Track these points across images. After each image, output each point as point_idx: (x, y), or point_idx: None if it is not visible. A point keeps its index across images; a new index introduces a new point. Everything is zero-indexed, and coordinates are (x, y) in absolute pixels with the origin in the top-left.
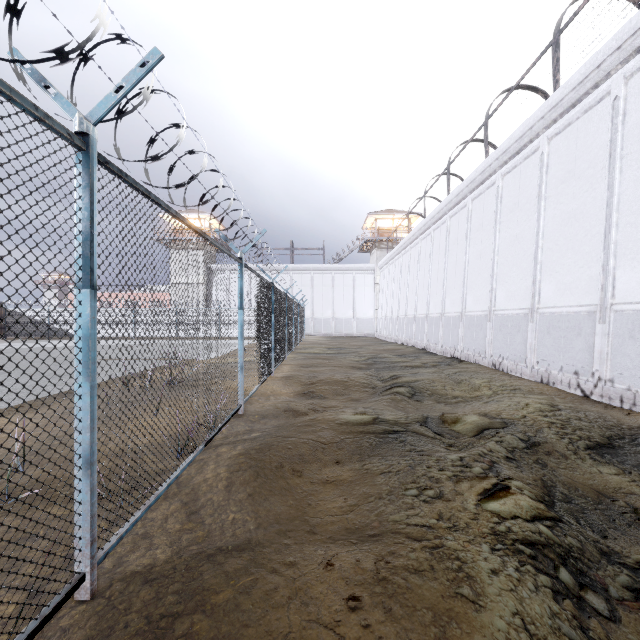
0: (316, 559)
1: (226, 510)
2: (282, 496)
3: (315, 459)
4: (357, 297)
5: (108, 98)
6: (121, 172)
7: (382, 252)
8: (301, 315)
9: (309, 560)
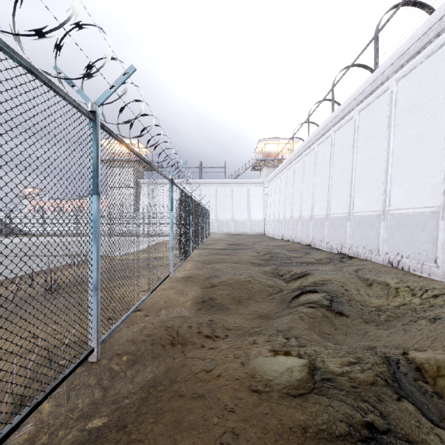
0: None
1: None
2: None
3: None
4: (250, 204)
5: None
6: None
7: (270, 169)
8: (207, 217)
9: None
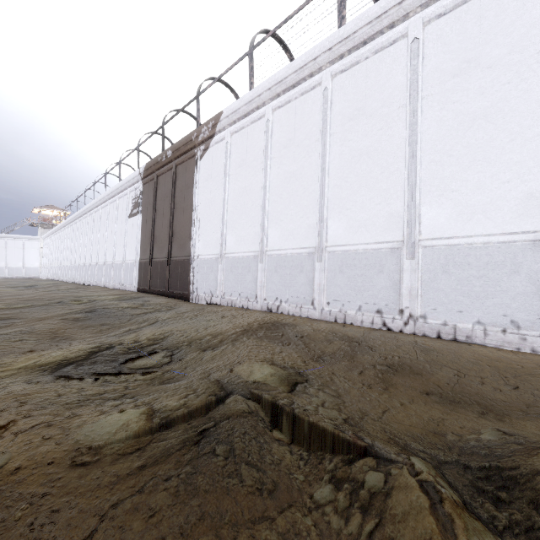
0: None
1: None
2: None
3: None
4: (26, 255)
5: None
6: None
7: (45, 230)
8: None
9: None
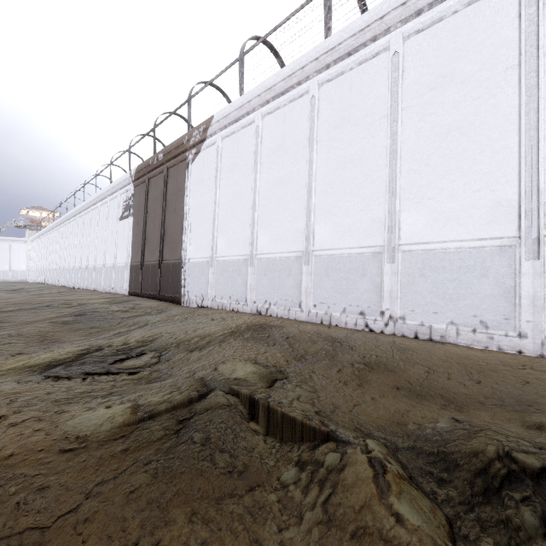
0: None
1: None
2: None
3: None
4: (13, 257)
5: None
6: None
7: (33, 232)
8: None
9: None
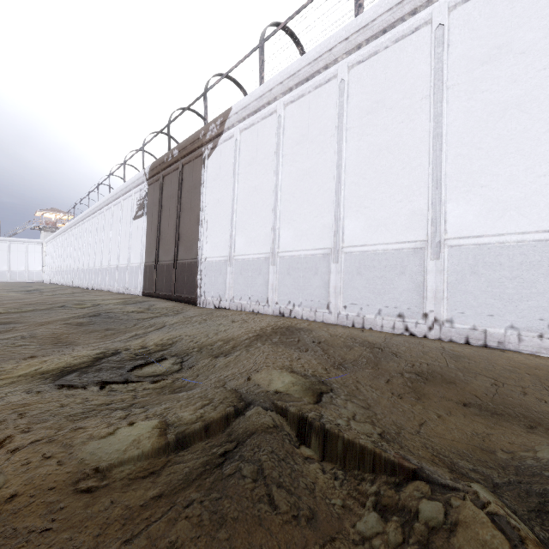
0: None
1: None
2: None
3: None
4: (29, 259)
5: None
6: None
7: (48, 233)
8: None
9: None
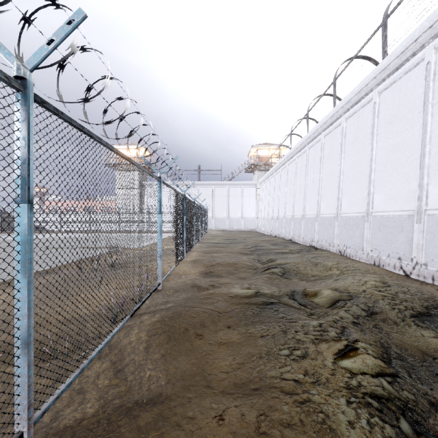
0: (210, 413)
1: (144, 367)
2: (187, 355)
3: (212, 325)
4: (244, 203)
5: (41, 49)
6: (57, 110)
7: (261, 172)
8: (205, 216)
9: (205, 414)
